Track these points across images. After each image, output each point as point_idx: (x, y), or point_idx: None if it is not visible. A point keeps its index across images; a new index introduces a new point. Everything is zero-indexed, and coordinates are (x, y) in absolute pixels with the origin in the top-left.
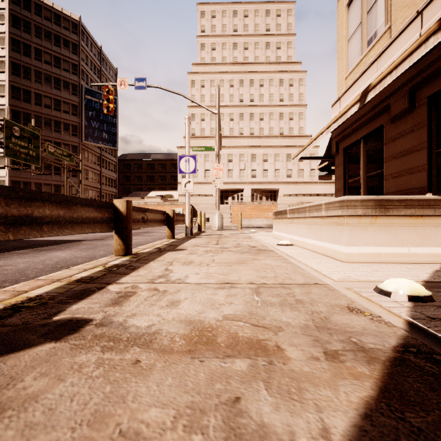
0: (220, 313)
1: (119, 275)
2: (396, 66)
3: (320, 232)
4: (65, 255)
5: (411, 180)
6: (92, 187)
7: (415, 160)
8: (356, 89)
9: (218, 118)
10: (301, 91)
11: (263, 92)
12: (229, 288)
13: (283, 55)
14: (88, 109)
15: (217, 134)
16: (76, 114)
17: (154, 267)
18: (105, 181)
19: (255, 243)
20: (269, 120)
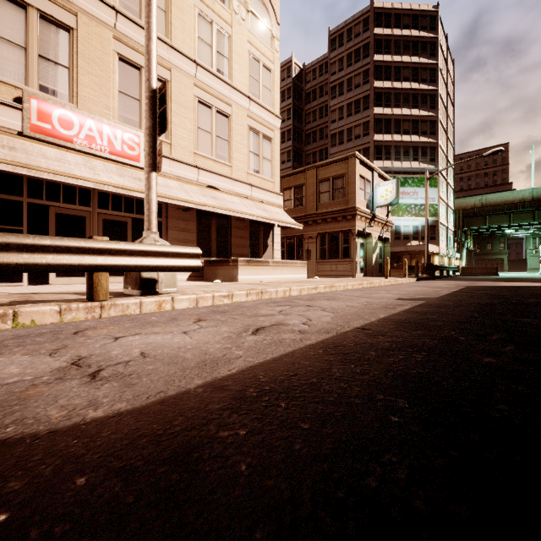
0: None
1: None
2: None
3: None
4: None
5: None
6: None
7: None
8: None
9: None
10: None
11: None
12: None
13: None
14: None
15: None
16: None
17: None
18: None
19: None
20: None
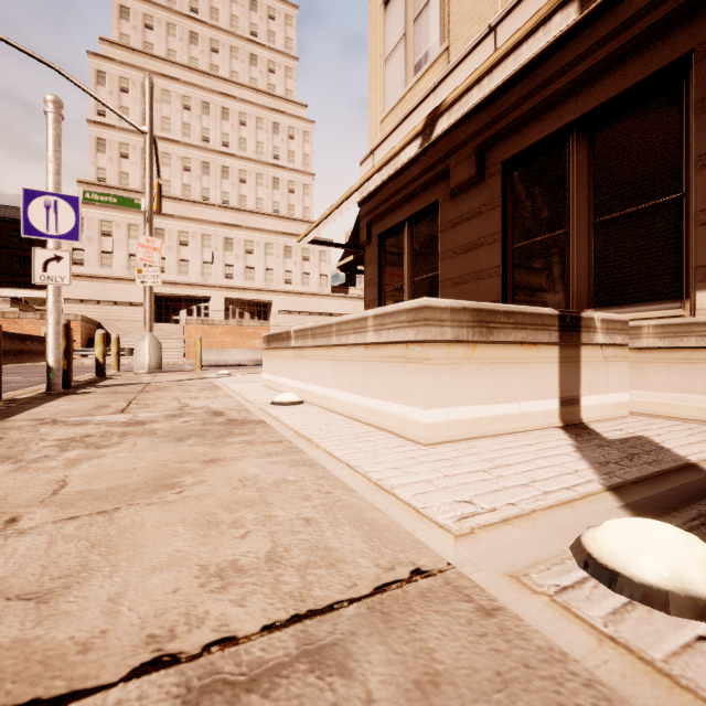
0: None
1: None
2: (491, 68)
3: (362, 377)
4: None
5: (480, 289)
6: None
7: (485, 258)
8: (399, 138)
9: (150, 144)
10: (307, 152)
11: (246, 136)
12: None
13: (279, 85)
14: None
15: (147, 176)
16: None
17: None
18: None
19: (225, 402)
20: (257, 186)
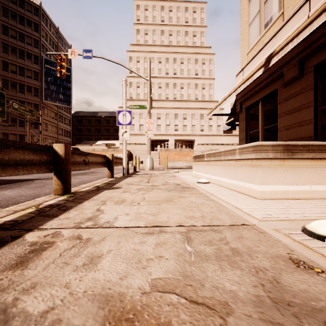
0: (147, 278)
1: (47, 218)
2: (297, 34)
3: (234, 172)
4: (12, 193)
5: (300, 131)
6: (51, 137)
7: (304, 115)
8: (256, 61)
9: (150, 84)
10: (211, 68)
11: (183, 68)
12: (159, 233)
13: (198, 41)
14: (47, 76)
15: (149, 96)
16: (37, 79)
17: (86, 207)
18: (61, 132)
19: (179, 181)
20: (188, 89)
